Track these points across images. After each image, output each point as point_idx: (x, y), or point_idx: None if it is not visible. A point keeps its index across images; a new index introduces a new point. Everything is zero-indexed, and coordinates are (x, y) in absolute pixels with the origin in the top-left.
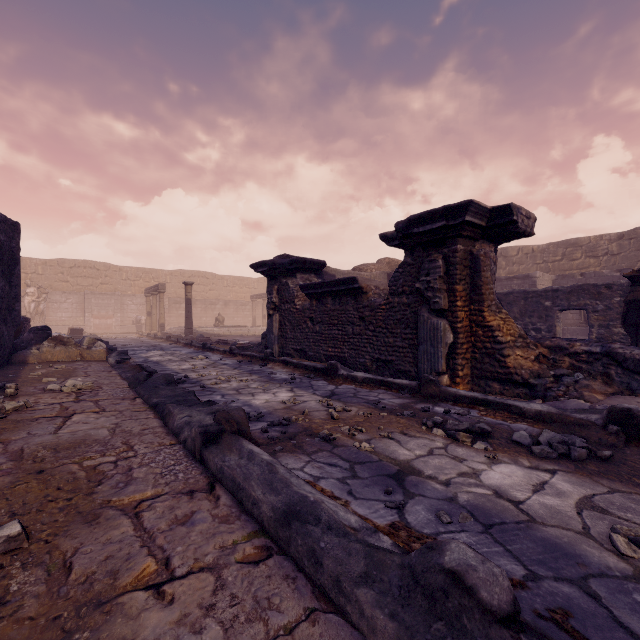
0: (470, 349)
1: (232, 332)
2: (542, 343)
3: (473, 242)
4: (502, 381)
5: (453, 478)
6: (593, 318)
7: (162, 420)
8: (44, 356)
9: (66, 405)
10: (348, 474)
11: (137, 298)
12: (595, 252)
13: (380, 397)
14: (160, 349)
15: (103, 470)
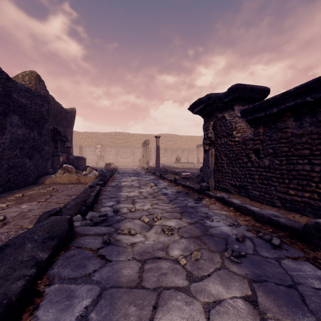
0: None
1: (184, 166)
2: None
3: None
4: None
5: None
6: None
7: None
8: (56, 179)
9: None
10: None
11: (140, 149)
12: None
13: None
14: (137, 176)
15: None
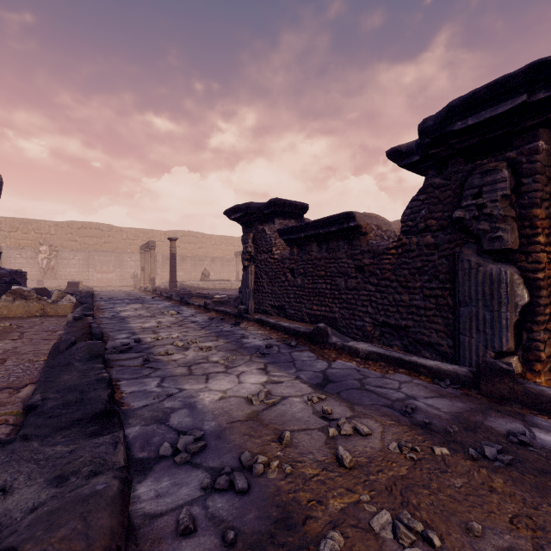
0: None
1: (216, 286)
2: None
3: None
4: None
5: None
6: None
7: None
8: None
9: None
10: None
11: (135, 255)
12: None
13: (406, 392)
14: (140, 302)
15: None
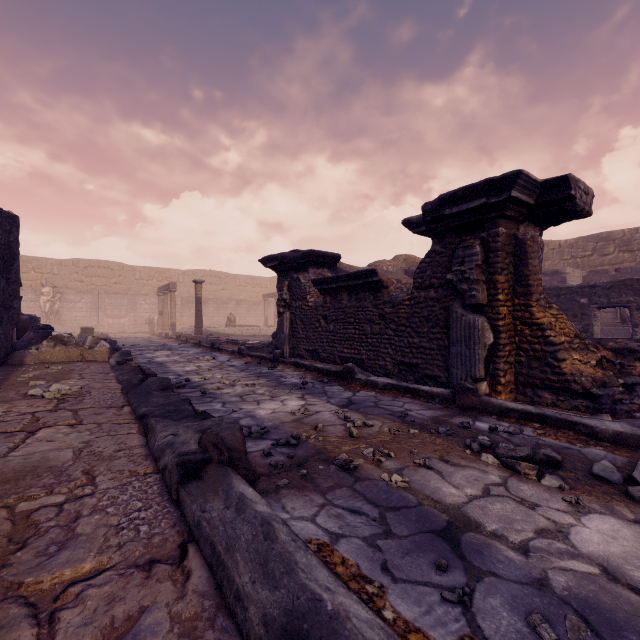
0: (514, 351)
1: (243, 332)
2: (604, 344)
3: (517, 224)
4: (555, 390)
5: (531, 539)
6: (637, 316)
7: (145, 436)
8: (43, 356)
9: (39, 415)
10: (378, 529)
11: (150, 298)
12: (630, 246)
13: (406, 407)
14: (168, 349)
15: (38, 520)
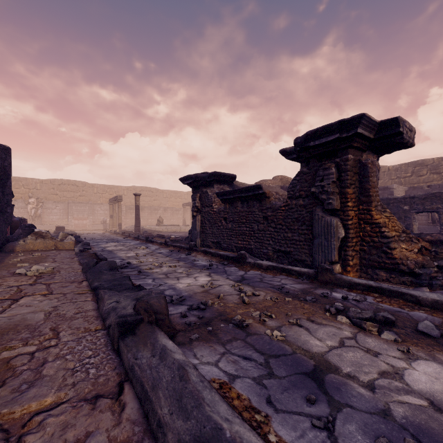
0: (359, 242)
1: (168, 229)
2: (423, 238)
3: (361, 153)
4: (388, 270)
5: (376, 379)
6: None
7: (97, 303)
8: (28, 246)
9: (22, 288)
10: (264, 371)
11: (104, 206)
12: (438, 170)
13: (283, 282)
14: (116, 241)
15: (15, 364)
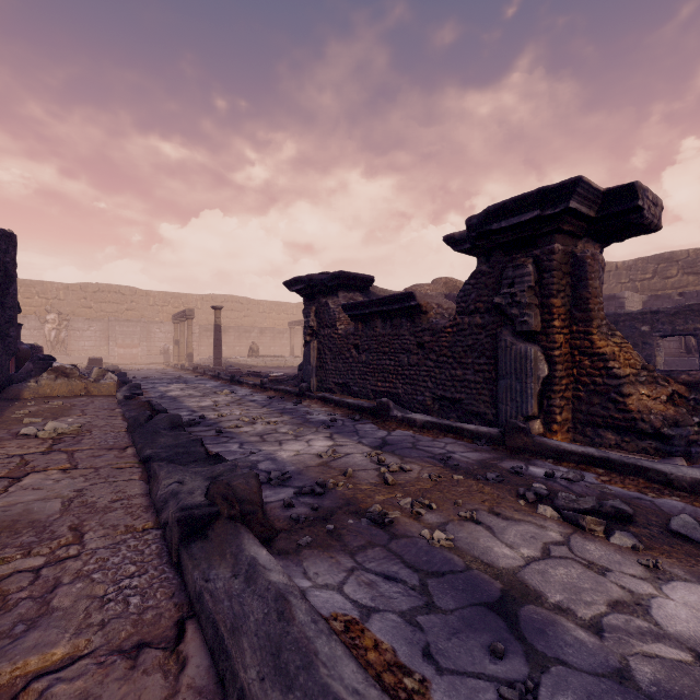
0: (571, 385)
1: (267, 363)
2: (675, 377)
3: (575, 240)
4: (619, 430)
5: (604, 615)
6: None
7: (148, 483)
8: (42, 390)
9: (29, 458)
10: (418, 600)
11: (165, 325)
12: (695, 268)
13: (448, 449)
14: (183, 382)
15: (7, 589)
